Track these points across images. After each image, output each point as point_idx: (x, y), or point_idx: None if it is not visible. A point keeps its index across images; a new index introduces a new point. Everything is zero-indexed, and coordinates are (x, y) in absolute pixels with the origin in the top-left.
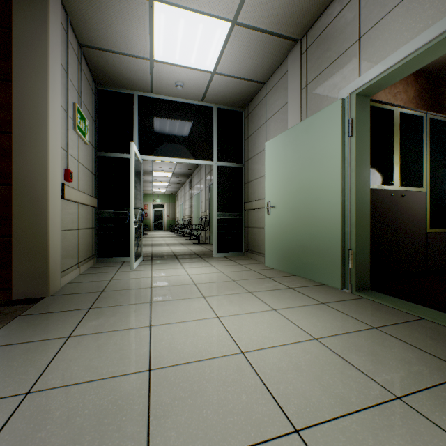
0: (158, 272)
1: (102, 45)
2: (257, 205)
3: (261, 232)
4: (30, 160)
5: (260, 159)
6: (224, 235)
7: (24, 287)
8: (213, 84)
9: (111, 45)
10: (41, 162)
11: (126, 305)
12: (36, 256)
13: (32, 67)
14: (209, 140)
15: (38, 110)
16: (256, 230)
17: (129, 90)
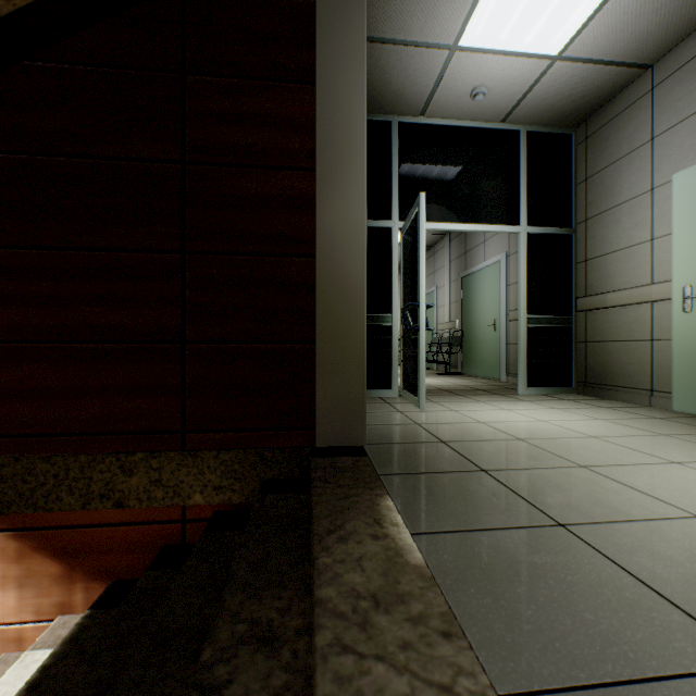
0: (473, 414)
1: (382, 32)
2: (623, 300)
3: (634, 349)
4: (339, 213)
5: (629, 212)
6: (537, 356)
7: (332, 427)
8: (542, 83)
9: (398, 29)
10: (355, 216)
11: (544, 469)
12: (348, 375)
13: (342, 57)
14: (512, 189)
15: (351, 128)
16: (614, 346)
17: (385, 116)
